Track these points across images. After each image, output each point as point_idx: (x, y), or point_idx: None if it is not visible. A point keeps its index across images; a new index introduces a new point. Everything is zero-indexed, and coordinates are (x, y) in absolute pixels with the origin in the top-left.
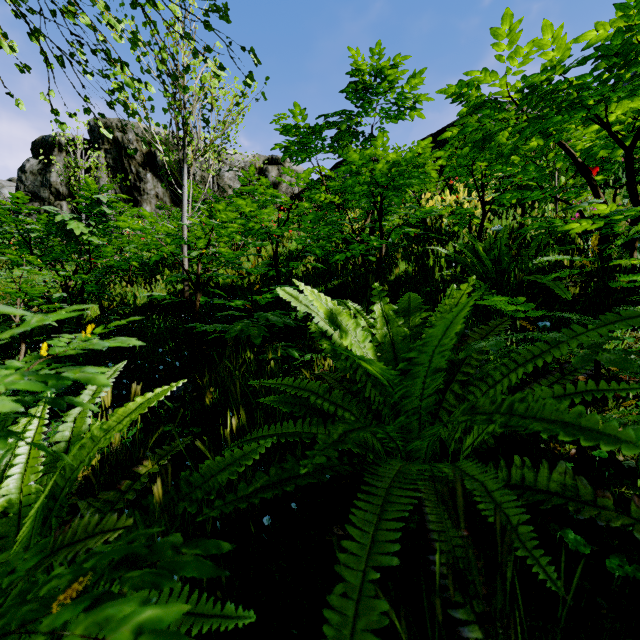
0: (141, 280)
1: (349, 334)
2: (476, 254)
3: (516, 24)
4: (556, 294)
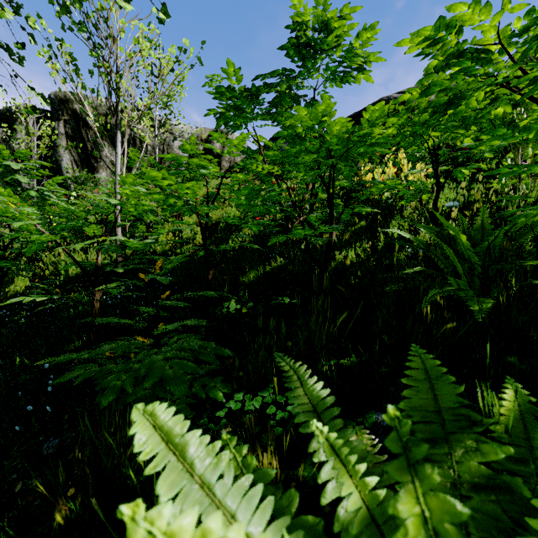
0: None
1: None
2: (445, 240)
3: None
4: None
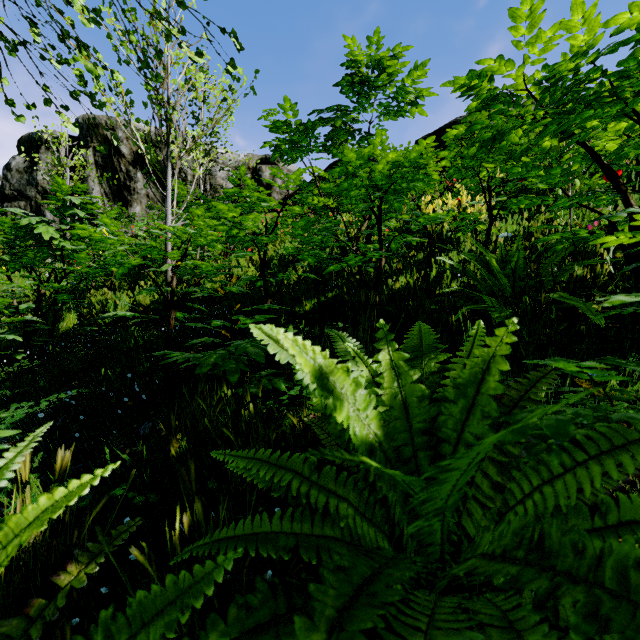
0: (124, 286)
1: (345, 400)
2: (486, 266)
3: (538, 3)
4: (581, 315)
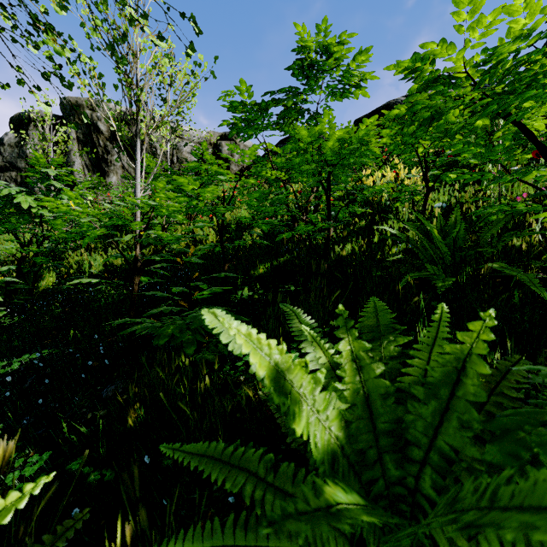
0: (98, 248)
1: (305, 402)
2: (426, 235)
3: None
4: (519, 283)
